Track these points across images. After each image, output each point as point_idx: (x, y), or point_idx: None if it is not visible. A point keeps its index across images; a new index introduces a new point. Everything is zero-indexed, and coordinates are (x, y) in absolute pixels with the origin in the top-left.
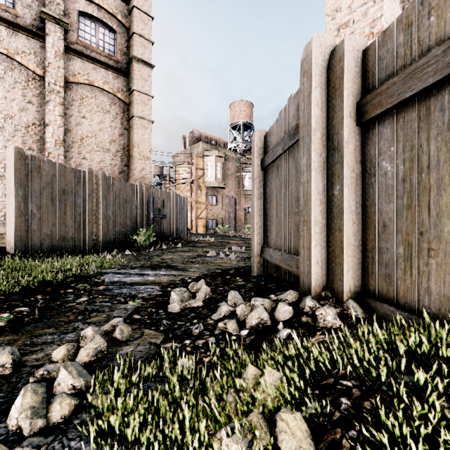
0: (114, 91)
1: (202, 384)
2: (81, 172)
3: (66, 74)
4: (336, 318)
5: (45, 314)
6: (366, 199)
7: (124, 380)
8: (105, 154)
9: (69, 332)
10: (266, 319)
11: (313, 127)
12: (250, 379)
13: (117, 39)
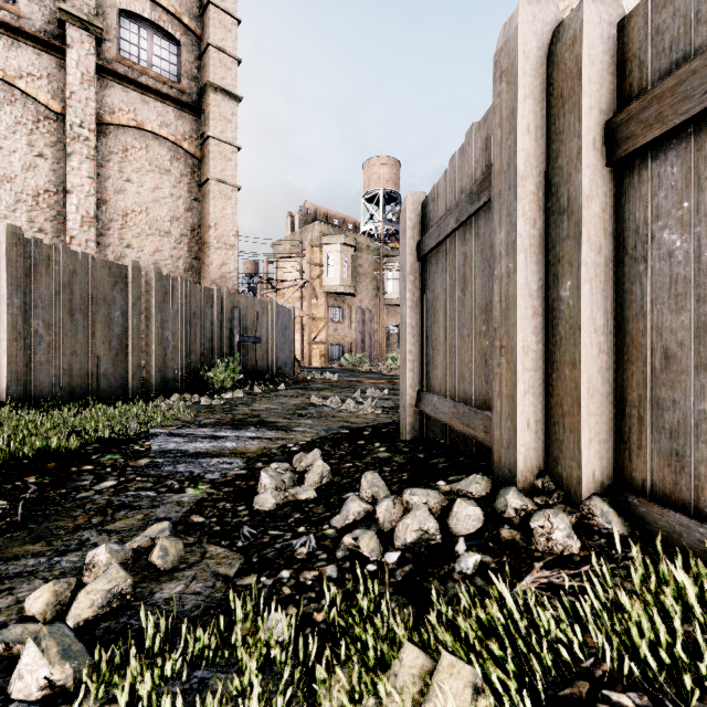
0: (178, 138)
1: (311, 673)
2: (121, 268)
3: (99, 110)
4: (571, 535)
5: (34, 514)
6: (626, 305)
7: (148, 674)
8: (163, 239)
9: (69, 550)
10: (432, 532)
11: (520, 172)
12: (409, 681)
13: (183, 54)
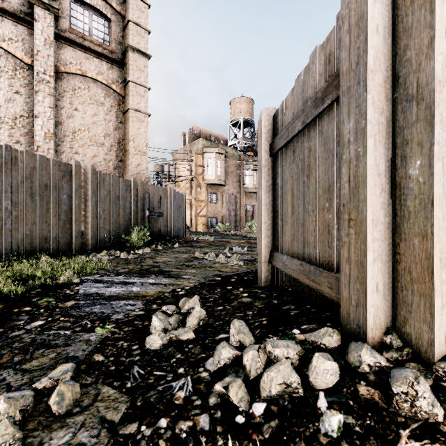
0: (109, 82)
1: None
2: (67, 165)
3: (57, 63)
4: (435, 402)
5: None
6: None
7: None
8: (99, 148)
9: None
10: (295, 386)
11: (369, 67)
12: None
13: (112, 27)
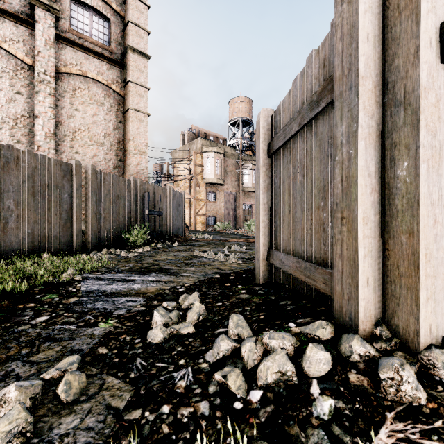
0: (109, 82)
1: None
2: (68, 165)
3: (57, 63)
4: (419, 387)
5: None
6: None
7: None
8: (99, 148)
9: None
10: (289, 374)
11: (360, 73)
12: None
13: (112, 28)
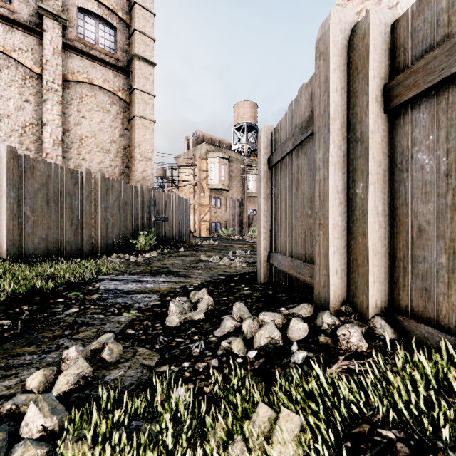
0: (115, 89)
1: (202, 422)
2: (79, 173)
3: (65, 72)
4: (362, 339)
5: (28, 328)
6: (396, 198)
7: (104, 422)
8: (105, 155)
9: (51, 351)
10: (277, 338)
11: (331, 116)
12: (262, 424)
13: (118, 36)
